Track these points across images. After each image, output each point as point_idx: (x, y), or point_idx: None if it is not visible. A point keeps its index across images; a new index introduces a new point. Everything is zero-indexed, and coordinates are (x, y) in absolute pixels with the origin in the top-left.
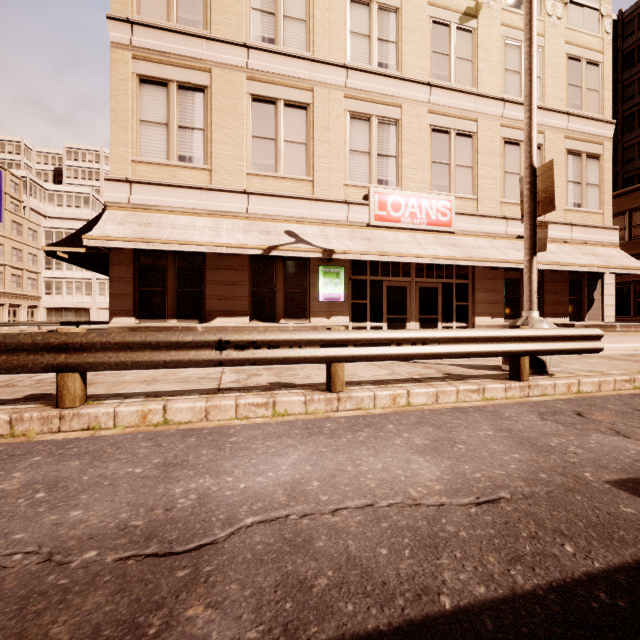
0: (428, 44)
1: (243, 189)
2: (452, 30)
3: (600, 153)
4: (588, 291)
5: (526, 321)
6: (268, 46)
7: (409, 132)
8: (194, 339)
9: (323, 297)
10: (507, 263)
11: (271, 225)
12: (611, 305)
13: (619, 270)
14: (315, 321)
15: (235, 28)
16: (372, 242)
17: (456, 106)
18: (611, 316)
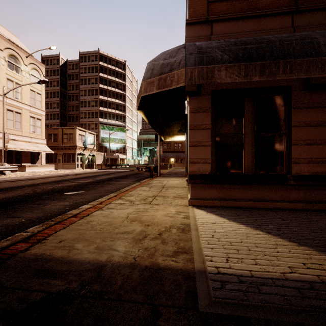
0: None
1: None
2: None
3: (41, 118)
4: (37, 156)
5: (2, 165)
6: None
7: None
8: None
9: None
10: None
11: None
12: (44, 160)
13: (42, 151)
14: None
15: None
16: None
17: None
18: (44, 163)
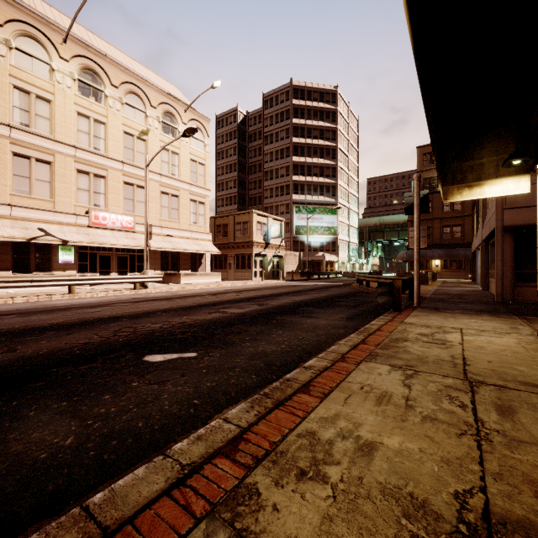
0: (122, 143)
1: (8, 203)
2: (135, 138)
3: (205, 202)
4: (200, 259)
5: (144, 273)
6: (25, 128)
7: (112, 183)
8: (23, 280)
9: (61, 261)
10: (156, 248)
11: (28, 224)
12: (209, 265)
13: (205, 252)
14: (56, 273)
15: (1, 114)
16: (90, 236)
17: (137, 174)
18: (209, 269)
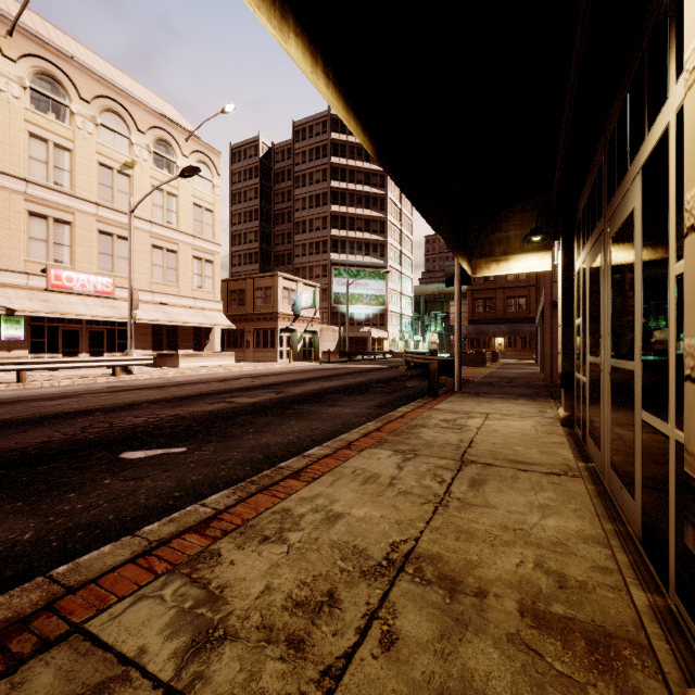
0: (96, 178)
1: None
2: (115, 173)
3: (213, 260)
4: (206, 335)
5: (127, 353)
6: None
7: (81, 231)
8: None
9: (5, 337)
10: (146, 321)
11: None
12: (219, 343)
13: (213, 326)
14: None
15: None
16: (49, 303)
17: (118, 220)
18: (219, 349)
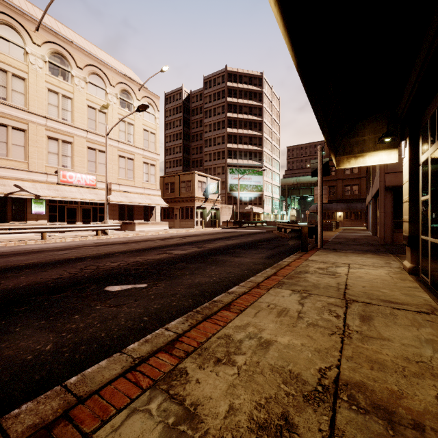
0: (86, 115)
1: None
2: (97, 111)
3: (155, 164)
4: (151, 211)
5: (105, 222)
6: (3, 101)
7: (77, 148)
8: (2, 228)
9: (34, 212)
10: (115, 202)
11: (5, 181)
12: (159, 216)
13: (155, 205)
14: (30, 222)
15: None
16: (59, 191)
17: (99, 140)
18: (159, 219)
